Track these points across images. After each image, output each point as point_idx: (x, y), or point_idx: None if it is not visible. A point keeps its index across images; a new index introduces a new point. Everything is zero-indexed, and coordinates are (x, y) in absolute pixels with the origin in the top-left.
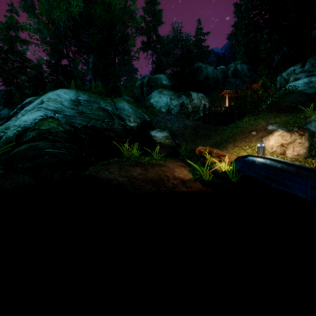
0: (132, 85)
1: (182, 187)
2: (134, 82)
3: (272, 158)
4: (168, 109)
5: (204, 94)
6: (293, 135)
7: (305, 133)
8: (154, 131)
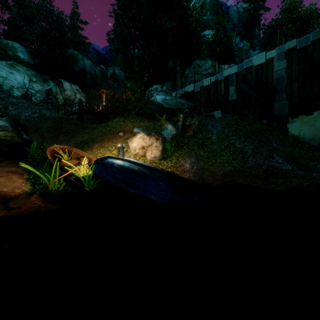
0: None
1: None
2: None
3: (131, 160)
4: (26, 94)
5: (81, 88)
6: (151, 138)
7: (160, 138)
8: None
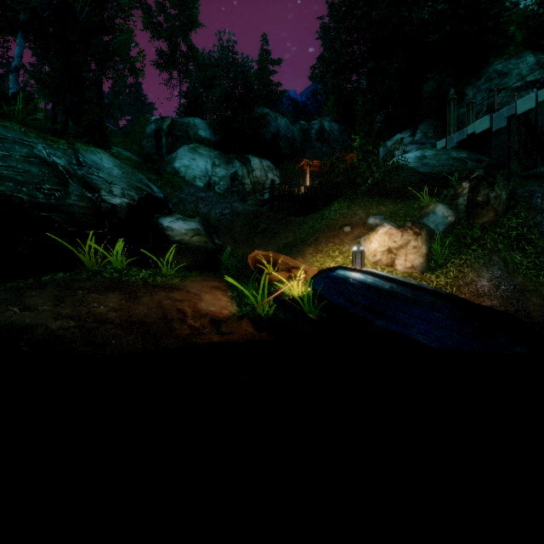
0: (139, 131)
1: (212, 335)
2: (142, 125)
3: (376, 272)
4: (209, 183)
5: (273, 163)
6: (406, 233)
7: (423, 231)
8: (170, 218)
